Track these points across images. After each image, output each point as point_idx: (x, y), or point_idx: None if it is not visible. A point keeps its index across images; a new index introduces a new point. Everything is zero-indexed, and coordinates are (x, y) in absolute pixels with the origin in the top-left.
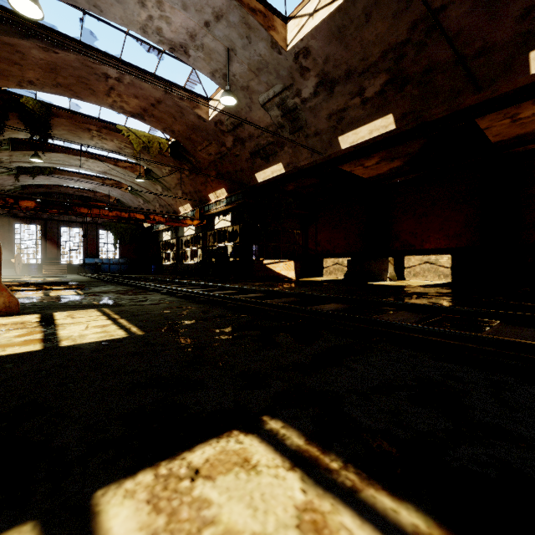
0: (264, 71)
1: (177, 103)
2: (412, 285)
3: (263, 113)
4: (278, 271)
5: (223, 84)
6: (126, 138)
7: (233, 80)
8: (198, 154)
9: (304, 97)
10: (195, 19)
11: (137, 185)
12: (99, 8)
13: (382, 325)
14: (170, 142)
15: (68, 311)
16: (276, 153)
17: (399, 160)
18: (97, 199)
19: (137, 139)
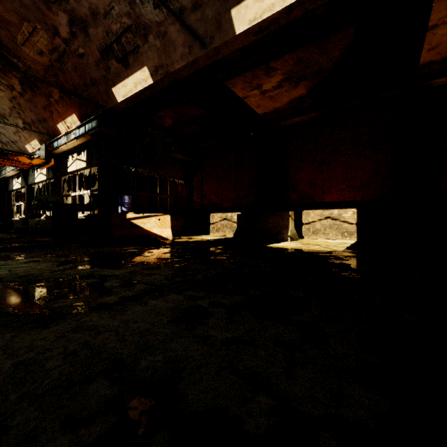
0: None
1: None
2: (336, 250)
3: None
4: (149, 228)
5: None
6: None
7: None
8: (23, 51)
9: None
10: None
11: None
12: None
13: None
14: None
15: None
16: (137, 48)
17: (305, 83)
18: None
19: None
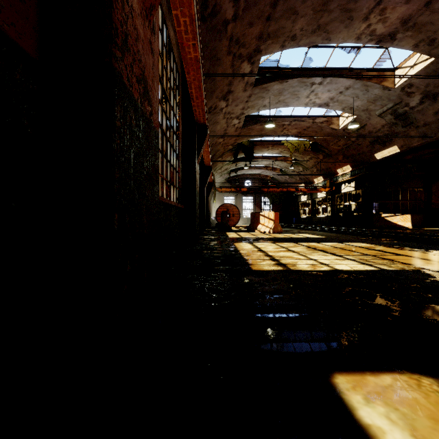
0: (378, 100)
1: (319, 125)
2: None
3: (379, 119)
4: (395, 222)
5: (349, 112)
6: (286, 146)
7: (356, 108)
8: (330, 147)
9: (412, 106)
10: (334, 93)
11: (286, 168)
12: (288, 105)
13: (412, 237)
14: (310, 142)
15: (295, 233)
16: (391, 140)
17: None
18: (260, 178)
19: (292, 145)
